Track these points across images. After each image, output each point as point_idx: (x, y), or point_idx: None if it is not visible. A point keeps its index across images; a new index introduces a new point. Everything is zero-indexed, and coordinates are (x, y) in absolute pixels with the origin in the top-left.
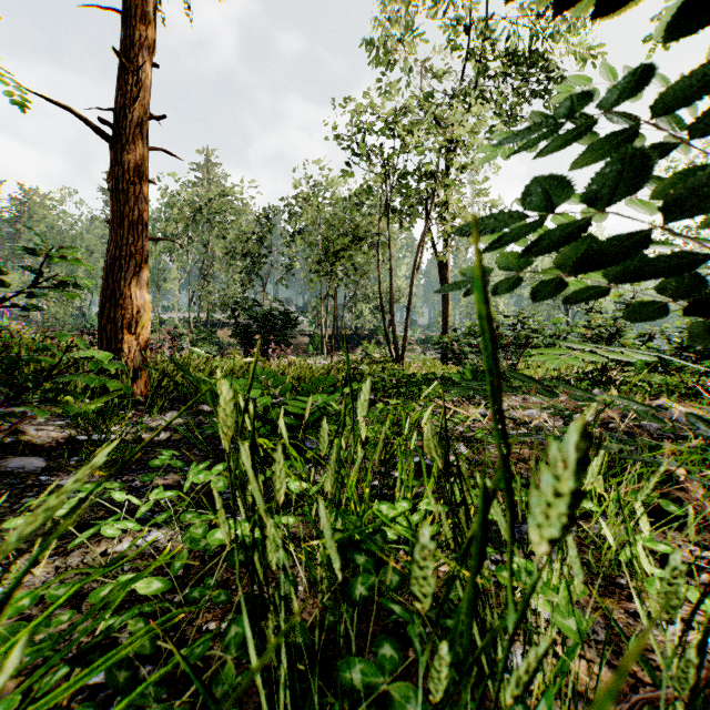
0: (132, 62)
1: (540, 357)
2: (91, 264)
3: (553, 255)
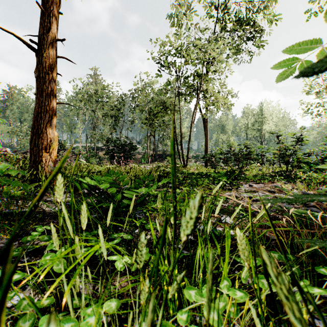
0: (48, 11)
1: (326, 166)
2: None
3: (255, 117)
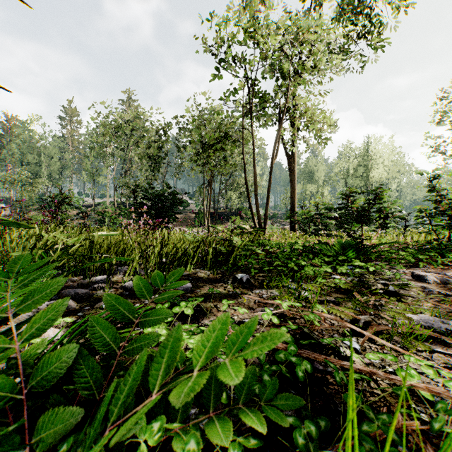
0: None
1: None
2: (51, 166)
3: (358, 159)
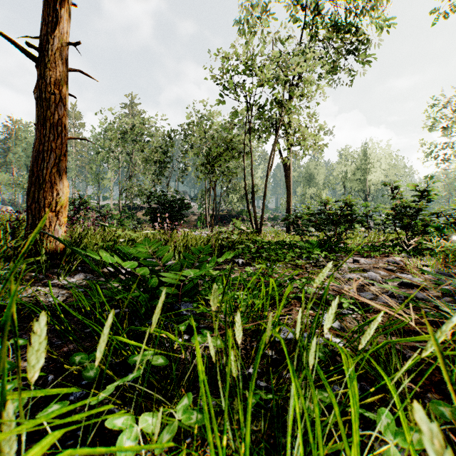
0: (54, 0)
1: None
2: None
3: (357, 163)
